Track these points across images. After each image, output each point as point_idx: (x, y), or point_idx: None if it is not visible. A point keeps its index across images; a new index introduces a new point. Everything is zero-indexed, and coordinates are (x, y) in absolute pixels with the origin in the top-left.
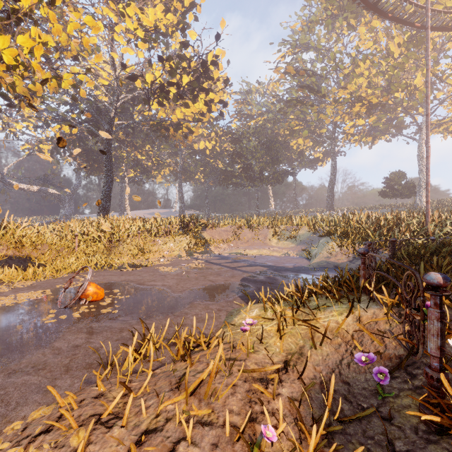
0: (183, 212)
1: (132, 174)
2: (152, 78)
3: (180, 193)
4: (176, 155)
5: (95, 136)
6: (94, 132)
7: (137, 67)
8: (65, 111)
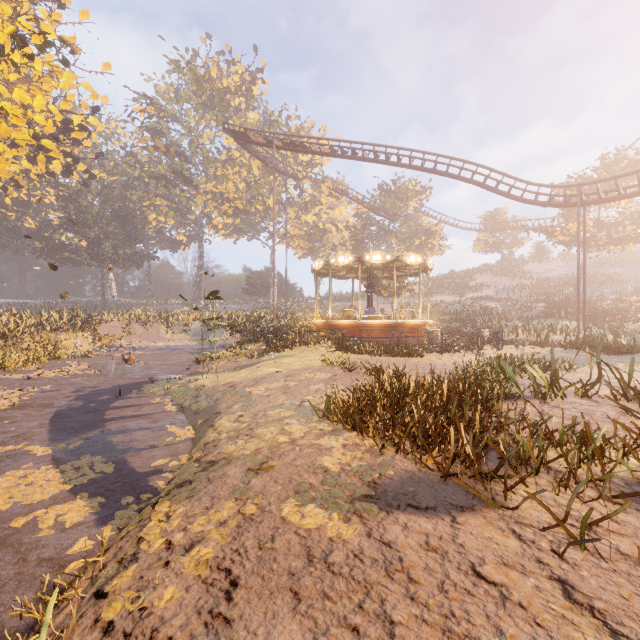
0: None
1: None
2: None
3: None
4: None
5: None
6: None
7: None
8: None
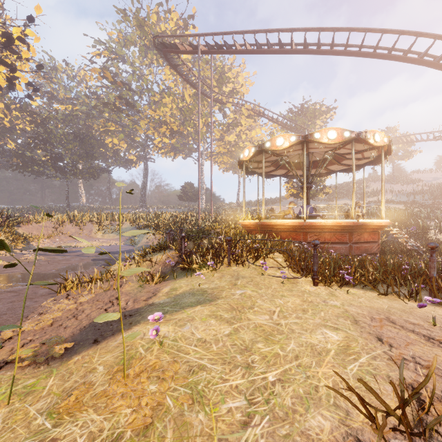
0: None
1: None
2: None
3: None
4: None
5: None
6: None
7: None
8: None
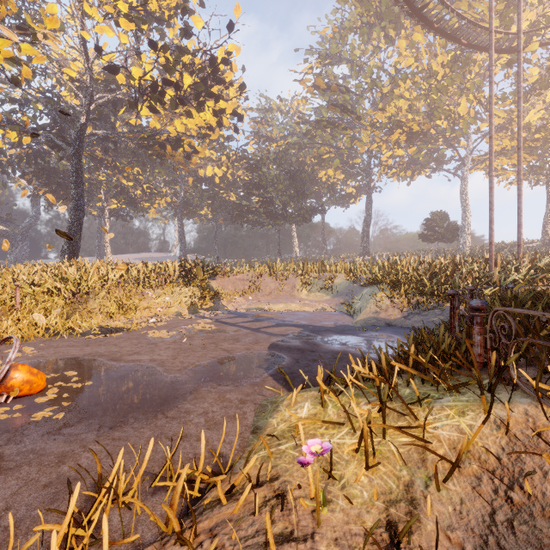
0: (185, 256)
1: (114, 205)
2: (141, 75)
3: (180, 231)
4: (176, 183)
5: (59, 150)
6: (56, 143)
7: (119, 56)
8: (11, 111)
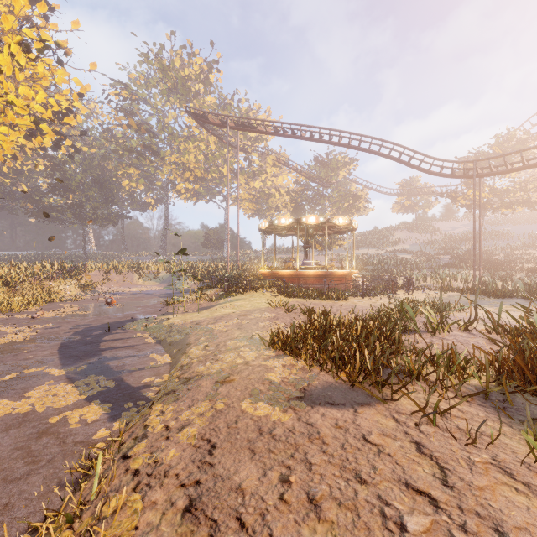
0: None
1: None
2: None
3: None
4: None
5: None
6: None
7: None
8: None
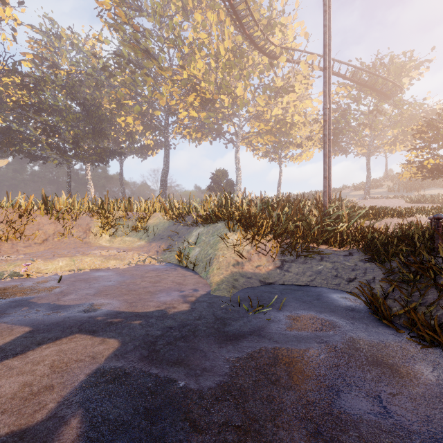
0: None
1: None
2: None
3: None
4: None
5: None
6: None
7: None
8: None
